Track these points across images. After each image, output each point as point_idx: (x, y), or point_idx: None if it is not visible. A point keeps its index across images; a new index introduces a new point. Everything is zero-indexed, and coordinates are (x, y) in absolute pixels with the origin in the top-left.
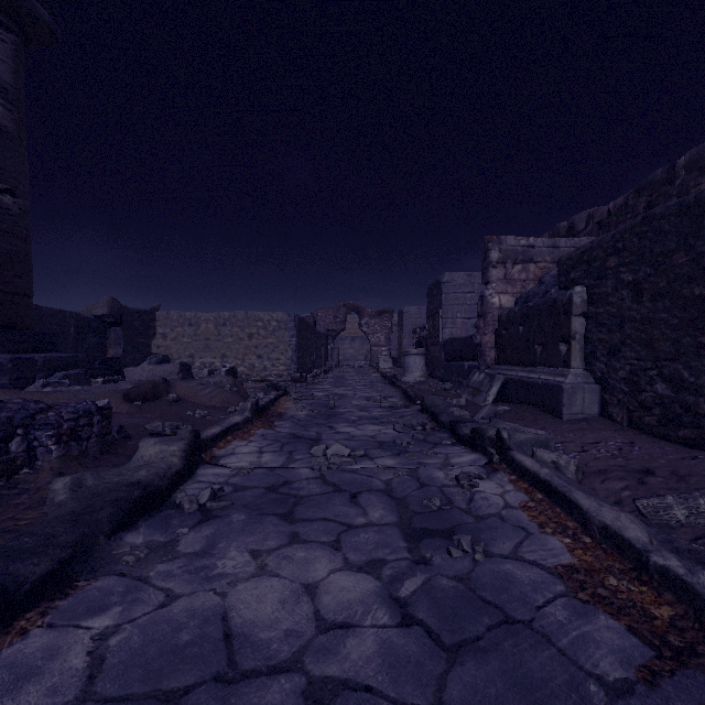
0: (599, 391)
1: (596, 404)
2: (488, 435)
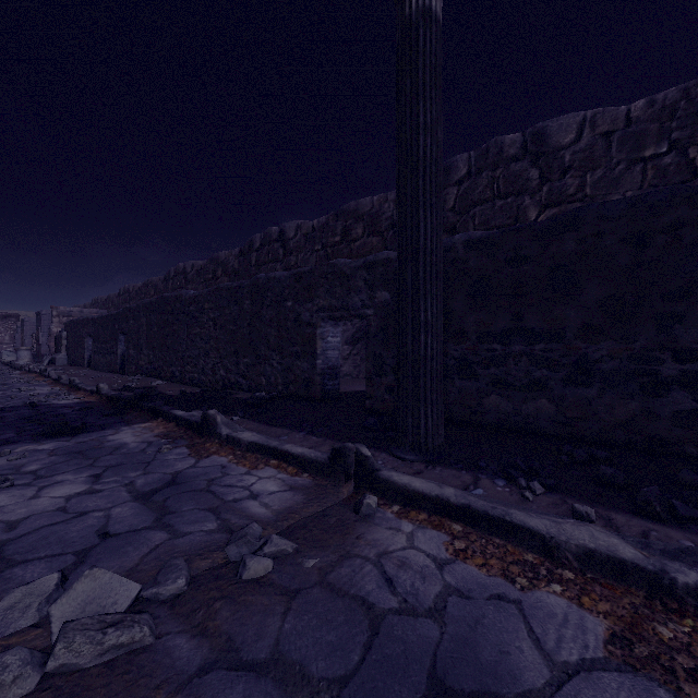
0: (68, 358)
1: (67, 362)
2: (23, 366)
